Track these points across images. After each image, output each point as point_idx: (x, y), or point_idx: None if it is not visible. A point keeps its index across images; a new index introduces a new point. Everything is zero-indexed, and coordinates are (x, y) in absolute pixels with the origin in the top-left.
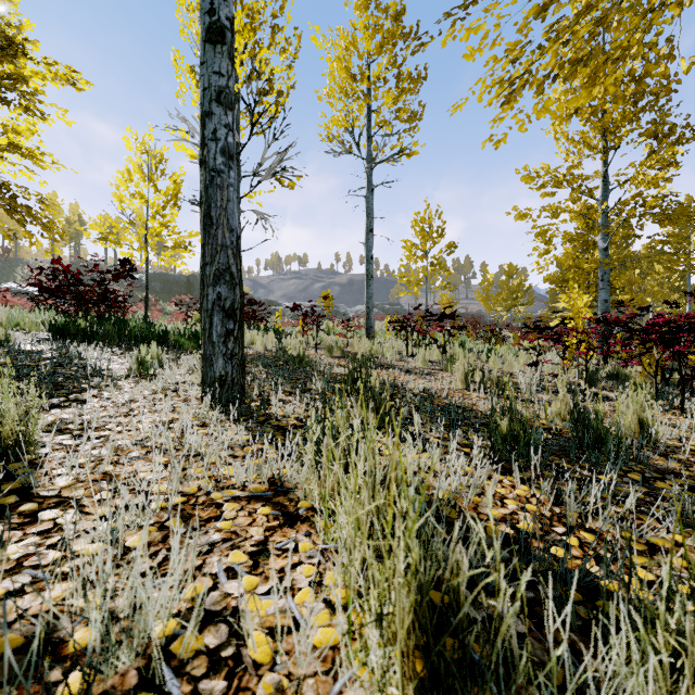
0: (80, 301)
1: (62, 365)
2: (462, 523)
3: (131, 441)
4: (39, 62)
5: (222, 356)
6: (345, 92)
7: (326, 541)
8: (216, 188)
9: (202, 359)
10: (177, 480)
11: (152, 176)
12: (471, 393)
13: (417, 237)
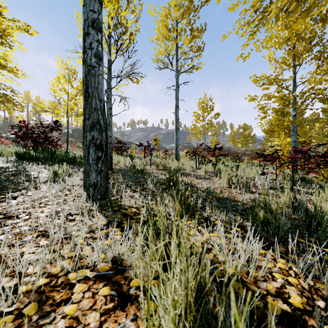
0: (33, 141)
1: (14, 175)
2: (250, 300)
3: (30, 227)
4: (9, 19)
5: (94, 171)
6: (165, 37)
7: (148, 327)
8: (91, 76)
9: (84, 173)
10: (41, 268)
11: (70, 80)
12: (232, 190)
13: (200, 110)
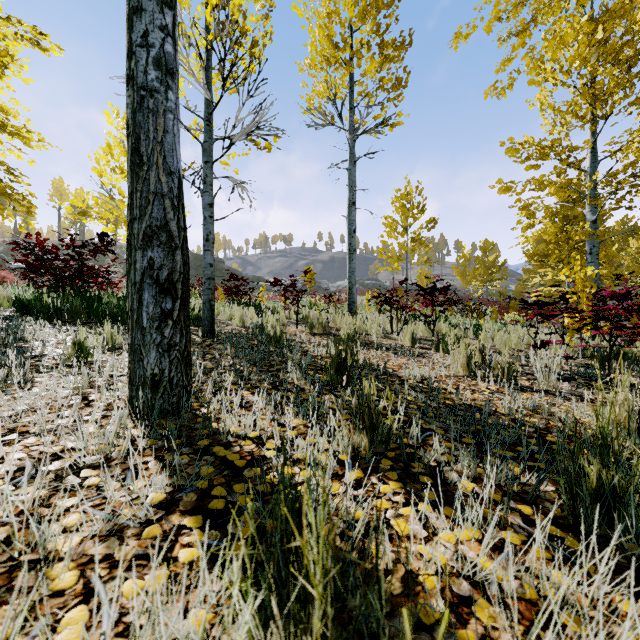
0: (55, 276)
1: None
2: None
3: None
4: None
5: (154, 347)
6: (327, 60)
7: None
8: (147, 113)
9: (129, 351)
10: None
11: None
12: (478, 383)
13: (398, 213)
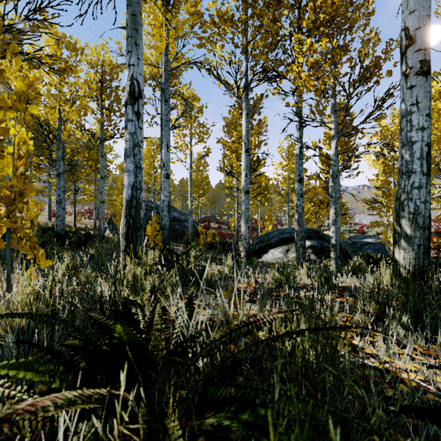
0: None
1: None
2: None
3: None
4: None
5: None
6: None
7: None
8: None
9: None
10: None
11: None
12: None
13: None
